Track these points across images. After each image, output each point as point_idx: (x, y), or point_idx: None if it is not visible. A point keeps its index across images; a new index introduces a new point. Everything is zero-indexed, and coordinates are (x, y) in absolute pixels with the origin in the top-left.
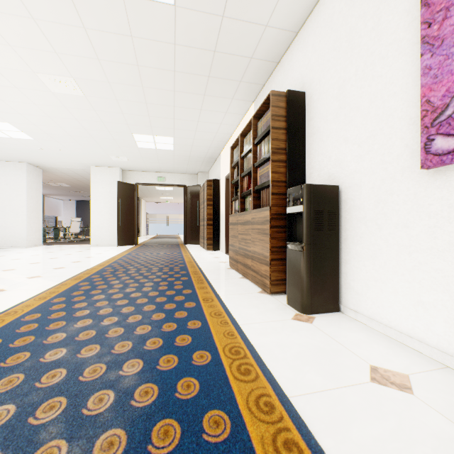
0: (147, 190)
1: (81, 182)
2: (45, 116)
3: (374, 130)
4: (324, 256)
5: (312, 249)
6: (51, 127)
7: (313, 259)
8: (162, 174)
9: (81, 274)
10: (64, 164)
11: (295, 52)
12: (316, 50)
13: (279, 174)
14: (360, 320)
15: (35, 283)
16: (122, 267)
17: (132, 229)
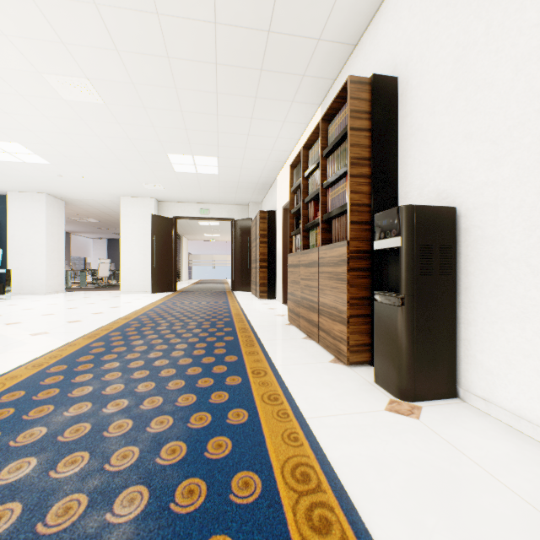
0: (189, 226)
1: (111, 217)
2: (60, 133)
3: (524, 114)
4: (434, 314)
5: (415, 303)
6: (69, 147)
7: (418, 319)
8: (205, 206)
9: (98, 330)
10: (90, 195)
11: (381, 25)
12: (416, 12)
13: (360, 195)
14: (496, 416)
15: (37, 342)
16: (151, 320)
17: (169, 272)
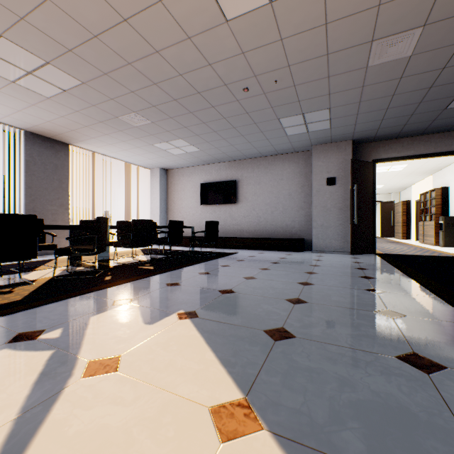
0: None
1: None
2: None
3: None
4: (449, 233)
5: (445, 232)
6: None
7: (445, 234)
8: None
9: None
10: None
11: (446, 171)
12: (451, 177)
13: (437, 211)
14: None
15: None
16: None
17: None
